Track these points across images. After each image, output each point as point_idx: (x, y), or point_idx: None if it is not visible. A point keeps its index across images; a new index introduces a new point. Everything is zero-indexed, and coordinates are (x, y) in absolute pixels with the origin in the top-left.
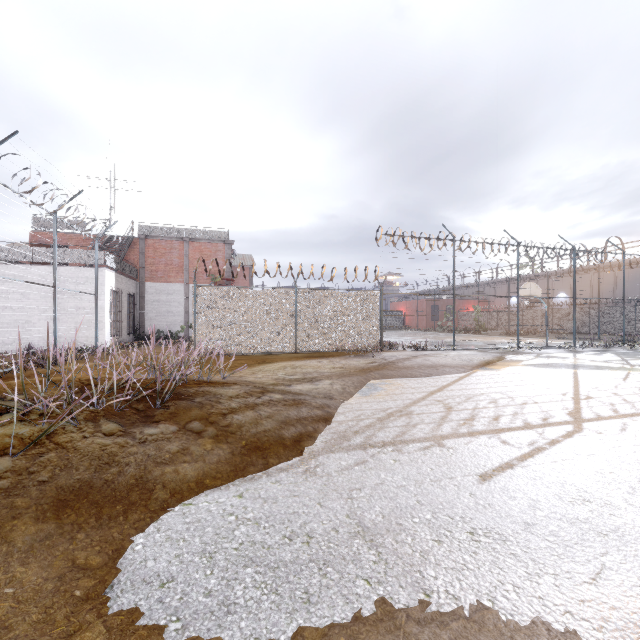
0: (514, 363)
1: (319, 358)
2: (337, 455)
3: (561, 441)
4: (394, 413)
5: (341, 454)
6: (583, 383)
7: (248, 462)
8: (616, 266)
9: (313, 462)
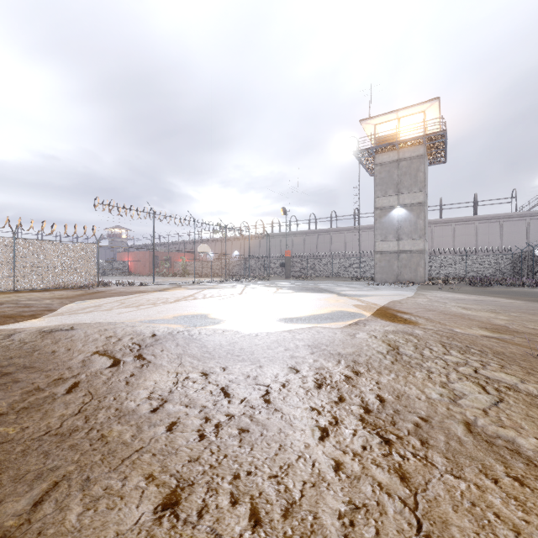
0: (181, 288)
1: (40, 292)
2: (56, 317)
3: (160, 305)
4: (92, 307)
5: (58, 316)
6: (199, 293)
7: (5, 321)
8: (260, 237)
9: (43, 319)
